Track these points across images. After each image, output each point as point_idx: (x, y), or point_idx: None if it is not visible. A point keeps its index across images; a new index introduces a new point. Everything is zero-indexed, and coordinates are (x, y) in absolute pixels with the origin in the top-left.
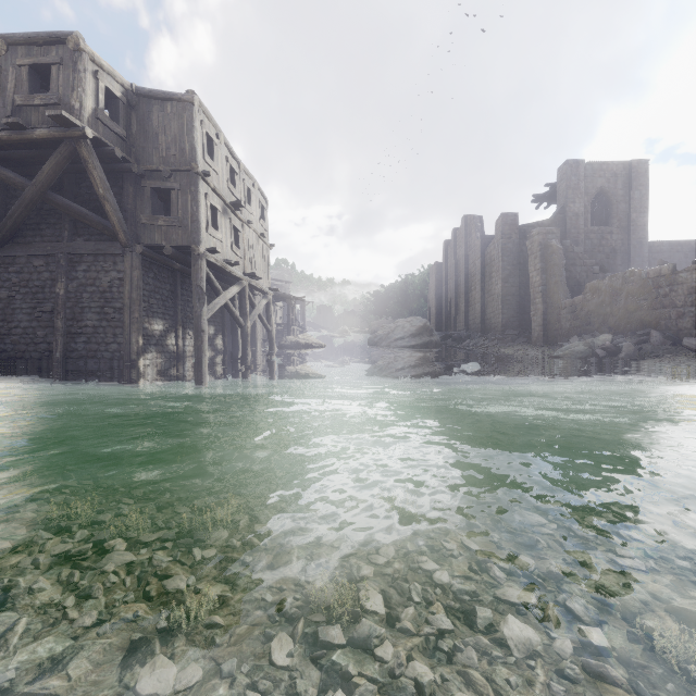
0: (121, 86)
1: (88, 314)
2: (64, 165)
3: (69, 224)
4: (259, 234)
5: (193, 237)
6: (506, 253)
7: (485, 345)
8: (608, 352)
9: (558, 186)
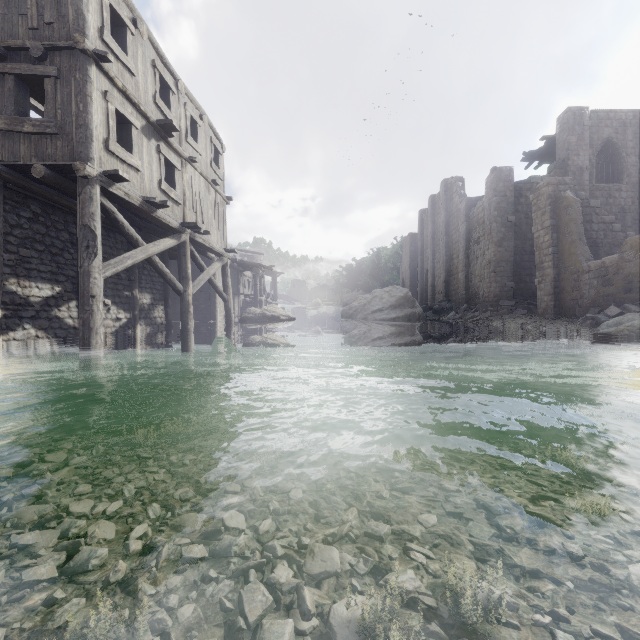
0: None
1: None
2: None
3: None
4: (209, 180)
5: (78, 151)
6: (499, 214)
7: (476, 317)
8: None
9: (557, 138)
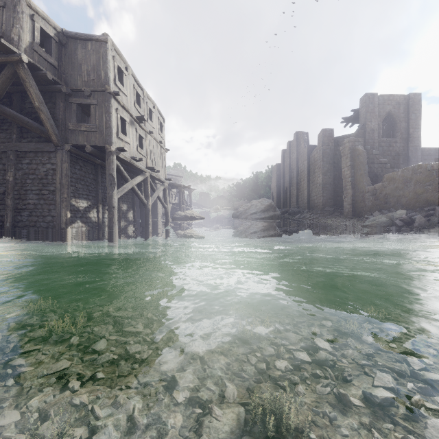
0: (54, 29)
1: (30, 195)
2: (8, 84)
3: (16, 130)
4: (158, 141)
5: (106, 139)
6: (325, 156)
7: (311, 217)
8: (404, 223)
9: (360, 111)
